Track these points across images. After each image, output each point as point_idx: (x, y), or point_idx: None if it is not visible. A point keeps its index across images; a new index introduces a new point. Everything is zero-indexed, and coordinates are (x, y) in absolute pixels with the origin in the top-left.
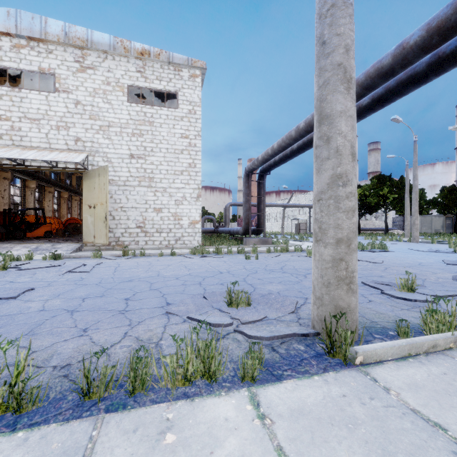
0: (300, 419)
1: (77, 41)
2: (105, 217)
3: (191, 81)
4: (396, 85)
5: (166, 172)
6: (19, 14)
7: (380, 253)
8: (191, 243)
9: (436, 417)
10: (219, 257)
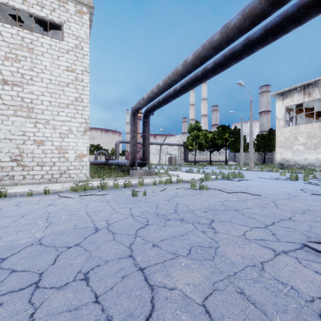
0: None
1: None
2: None
3: (77, 16)
4: (296, 9)
5: (49, 103)
6: None
7: (244, 182)
8: (77, 176)
9: None
10: (103, 194)
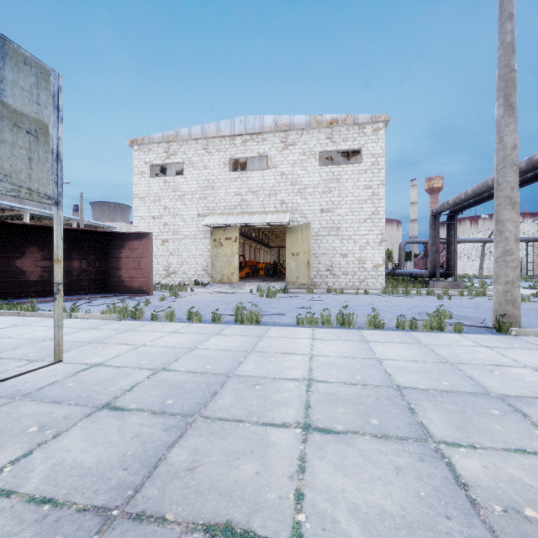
0: (479, 338)
1: (283, 127)
2: (307, 263)
3: (374, 135)
4: None
5: (351, 221)
6: (247, 119)
7: None
8: (374, 284)
9: (537, 343)
10: (410, 297)
